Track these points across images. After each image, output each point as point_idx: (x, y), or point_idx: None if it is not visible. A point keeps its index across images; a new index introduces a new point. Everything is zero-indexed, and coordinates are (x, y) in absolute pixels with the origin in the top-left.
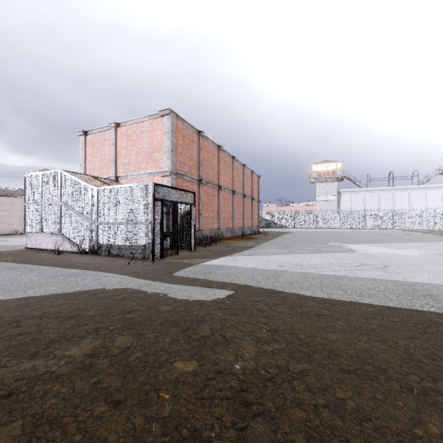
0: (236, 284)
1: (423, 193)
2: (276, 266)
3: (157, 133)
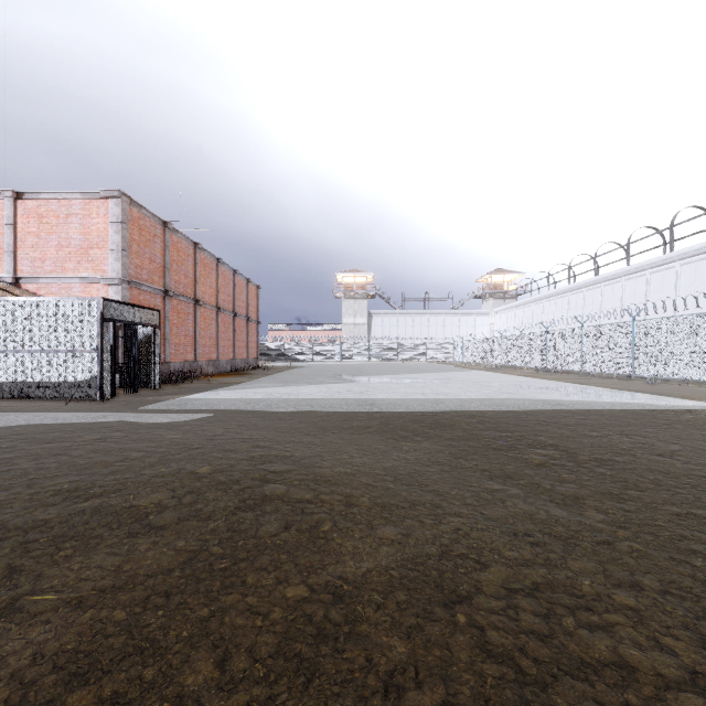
0: (215, 409)
1: (457, 319)
2: (263, 395)
3: (97, 220)
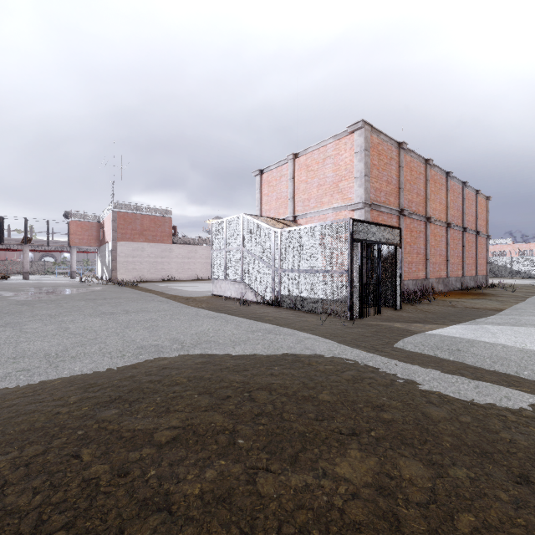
0: (532, 381)
1: None
2: None
3: (344, 155)
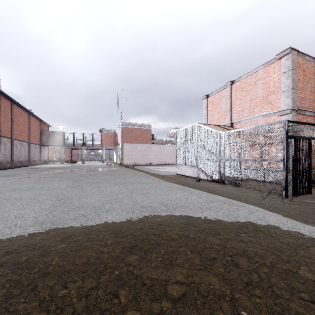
0: None
1: None
2: None
3: (273, 76)
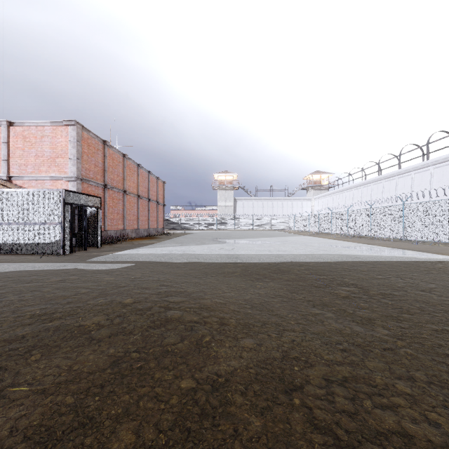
0: (136, 261)
1: (291, 203)
2: (167, 252)
3: (61, 140)
